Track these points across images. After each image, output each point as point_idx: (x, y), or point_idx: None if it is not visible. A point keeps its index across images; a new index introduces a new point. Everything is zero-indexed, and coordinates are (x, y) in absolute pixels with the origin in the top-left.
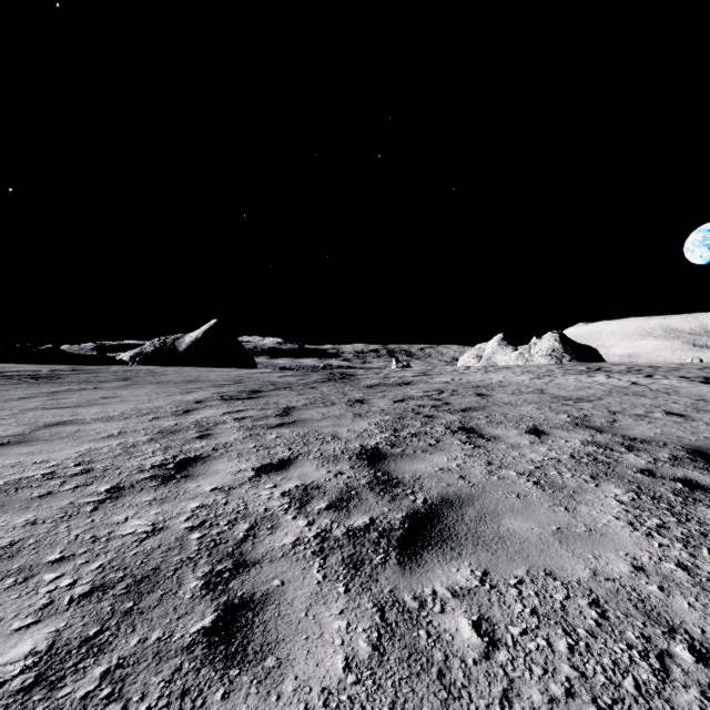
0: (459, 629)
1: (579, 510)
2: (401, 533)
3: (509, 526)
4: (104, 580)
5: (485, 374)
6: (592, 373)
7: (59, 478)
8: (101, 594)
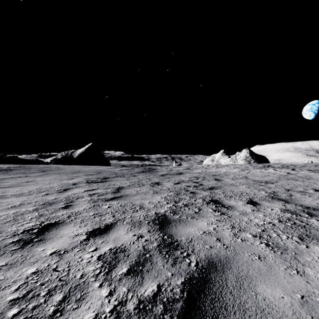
0: None
1: (308, 274)
2: (181, 305)
3: (264, 294)
4: None
5: (217, 168)
6: (266, 168)
7: None
8: None
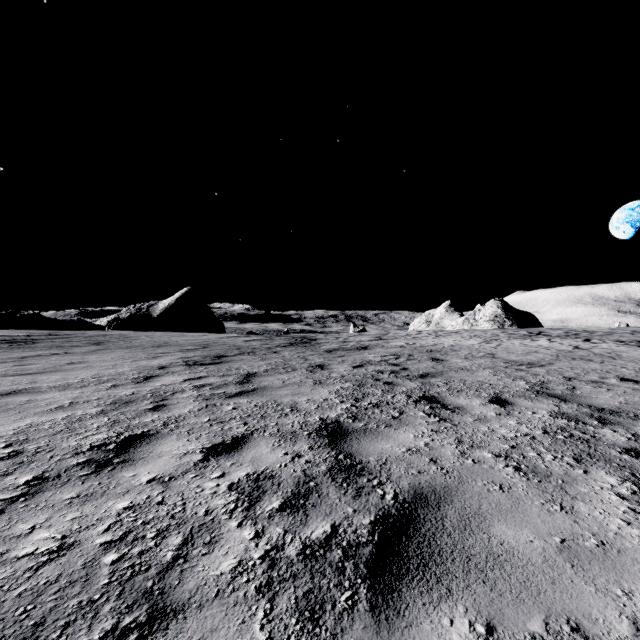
0: None
1: (578, 510)
2: (370, 550)
3: (502, 537)
4: None
5: (436, 338)
6: (535, 337)
7: None
8: None
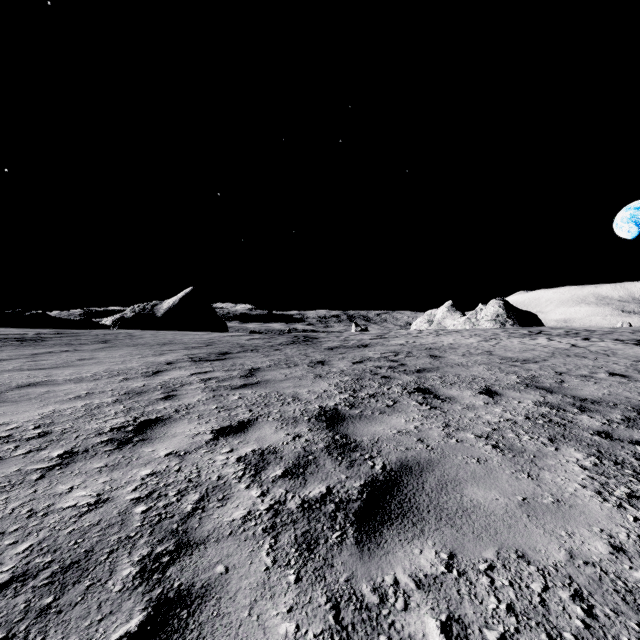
0: (426, 634)
1: (543, 477)
2: (358, 504)
3: (472, 496)
4: (28, 567)
5: (436, 337)
6: (534, 336)
7: (14, 442)
8: (19, 585)
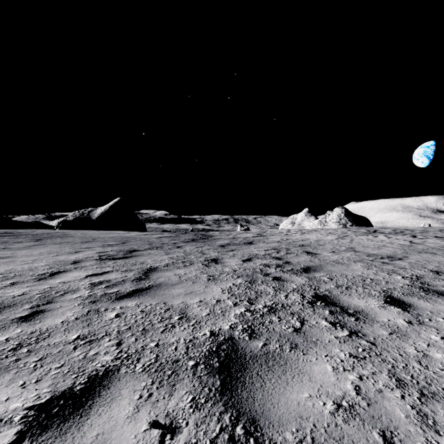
0: None
1: None
2: None
3: None
4: None
5: (302, 235)
6: (374, 234)
7: None
8: None
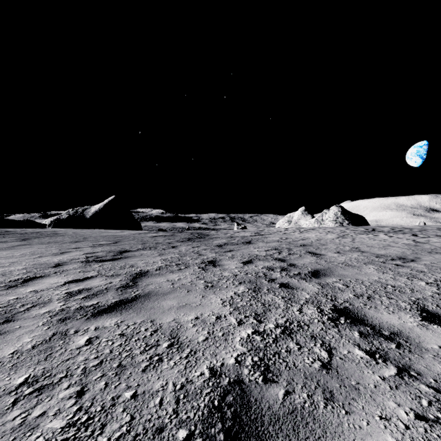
0: None
1: None
2: None
3: None
4: None
5: (301, 234)
6: (373, 233)
7: None
8: None
